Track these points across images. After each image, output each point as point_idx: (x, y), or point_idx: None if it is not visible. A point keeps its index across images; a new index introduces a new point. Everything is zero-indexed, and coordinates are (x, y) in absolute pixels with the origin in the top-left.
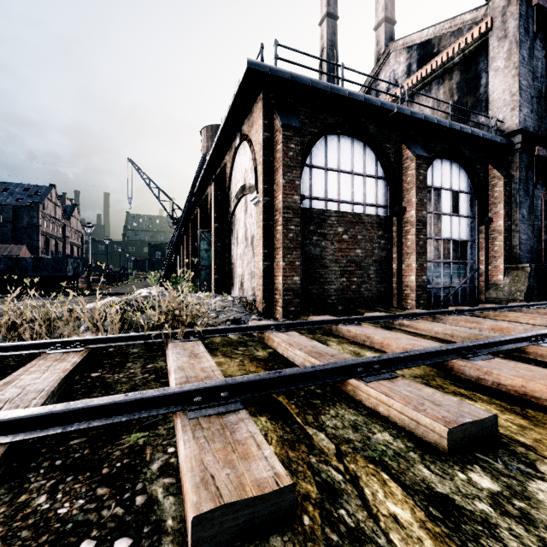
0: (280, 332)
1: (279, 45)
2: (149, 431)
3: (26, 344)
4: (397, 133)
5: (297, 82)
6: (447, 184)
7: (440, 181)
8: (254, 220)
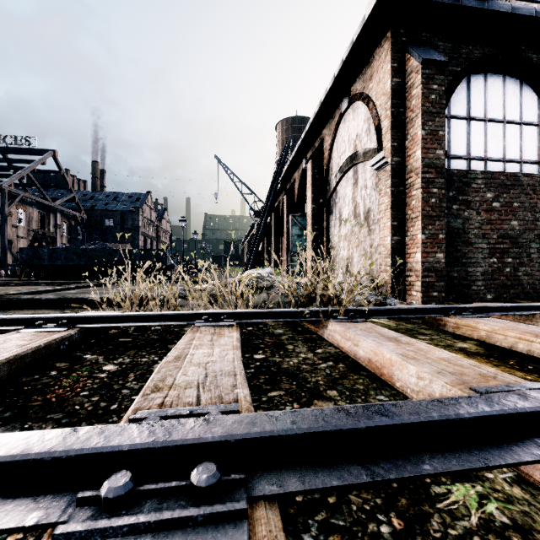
0: (474, 318)
1: None
2: (475, 481)
3: (172, 314)
4: None
5: (442, 3)
6: None
7: None
8: (370, 190)
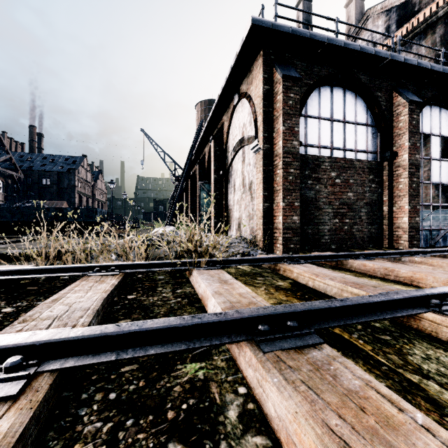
0: (296, 264)
1: (279, 4)
2: (204, 361)
3: (70, 267)
4: (388, 82)
5: (296, 35)
6: (436, 130)
7: (429, 127)
8: (252, 167)
